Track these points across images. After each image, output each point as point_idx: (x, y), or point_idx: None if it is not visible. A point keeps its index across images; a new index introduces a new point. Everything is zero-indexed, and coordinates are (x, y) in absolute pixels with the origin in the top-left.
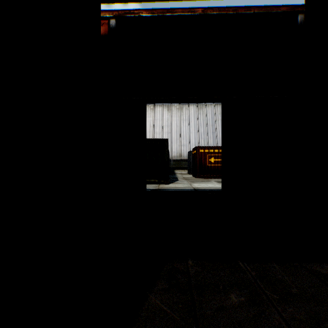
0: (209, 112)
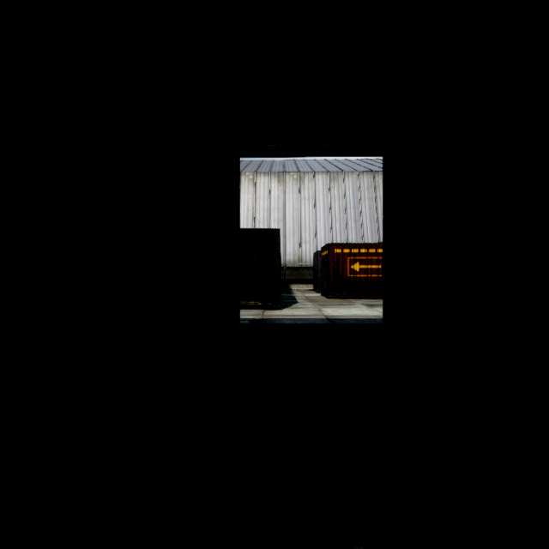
0: (350, 185)
